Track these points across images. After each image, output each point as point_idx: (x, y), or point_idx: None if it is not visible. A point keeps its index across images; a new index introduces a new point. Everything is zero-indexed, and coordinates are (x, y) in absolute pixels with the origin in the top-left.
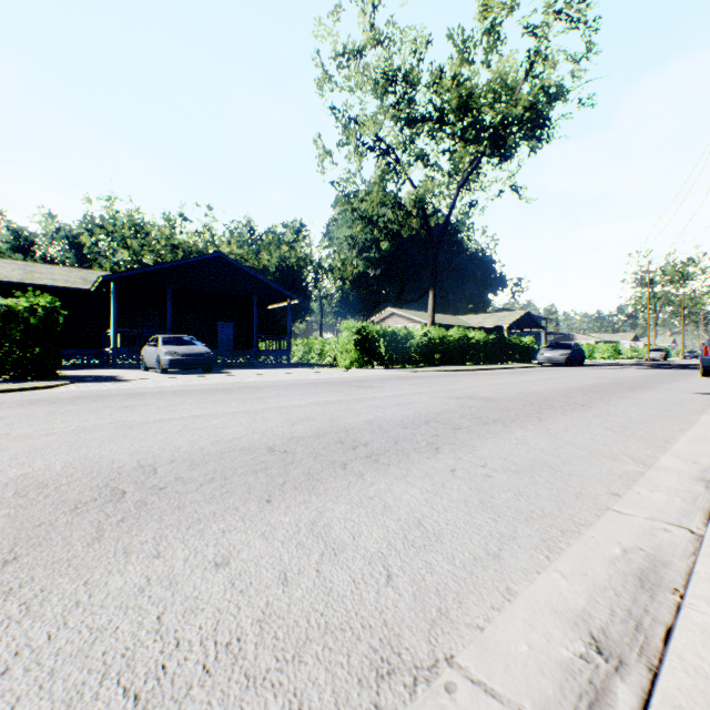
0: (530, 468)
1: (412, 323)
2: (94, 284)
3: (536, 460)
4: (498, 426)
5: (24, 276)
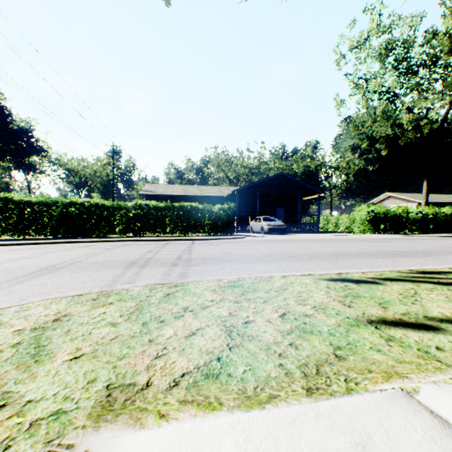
0: None
1: (406, 202)
2: (227, 194)
3: None
4: None
5: (200, 192)
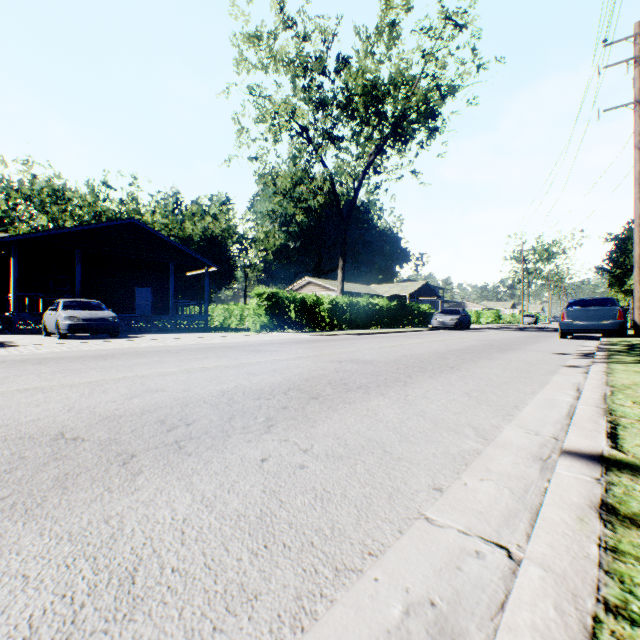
0: (359, 451)
1: (327, 291)
2: None
3: (372, 439)
4: (359, 393)
5: None
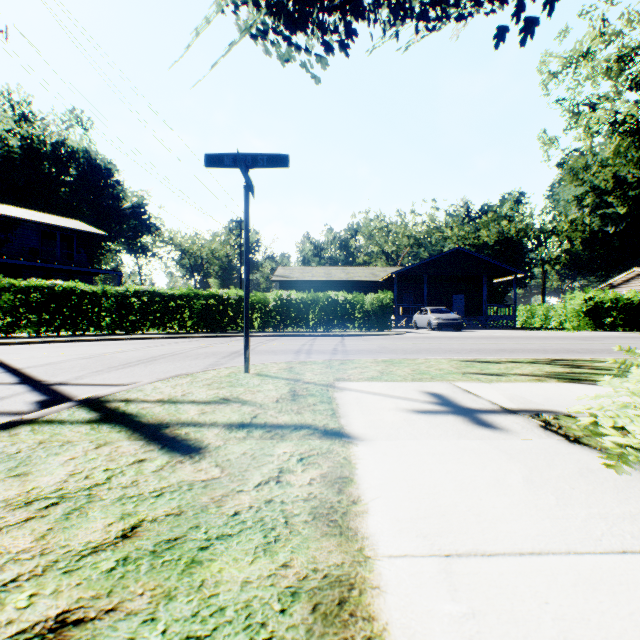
0: None
1: None
2: (382, 278)
3: None
4: None
5: (347, 276)
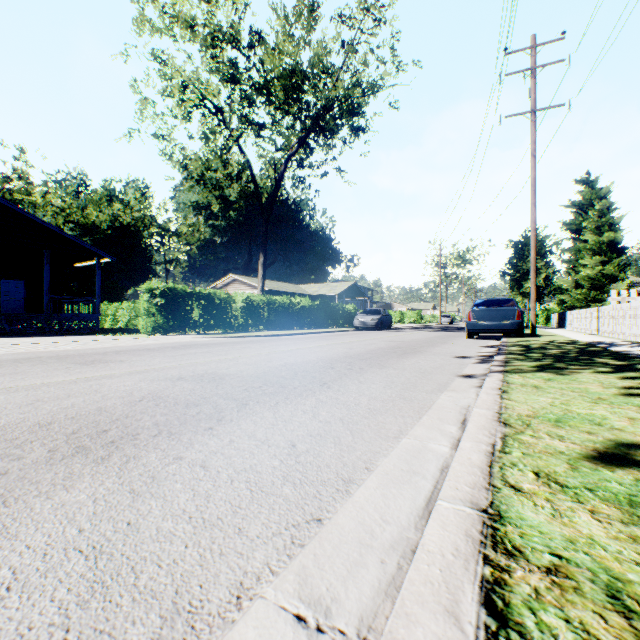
0: None
1: (253, 289)
2: None
3: None
4: (81, 463)
5: None
